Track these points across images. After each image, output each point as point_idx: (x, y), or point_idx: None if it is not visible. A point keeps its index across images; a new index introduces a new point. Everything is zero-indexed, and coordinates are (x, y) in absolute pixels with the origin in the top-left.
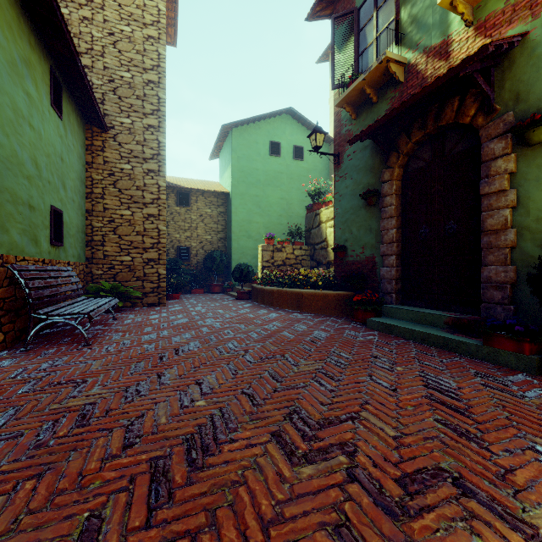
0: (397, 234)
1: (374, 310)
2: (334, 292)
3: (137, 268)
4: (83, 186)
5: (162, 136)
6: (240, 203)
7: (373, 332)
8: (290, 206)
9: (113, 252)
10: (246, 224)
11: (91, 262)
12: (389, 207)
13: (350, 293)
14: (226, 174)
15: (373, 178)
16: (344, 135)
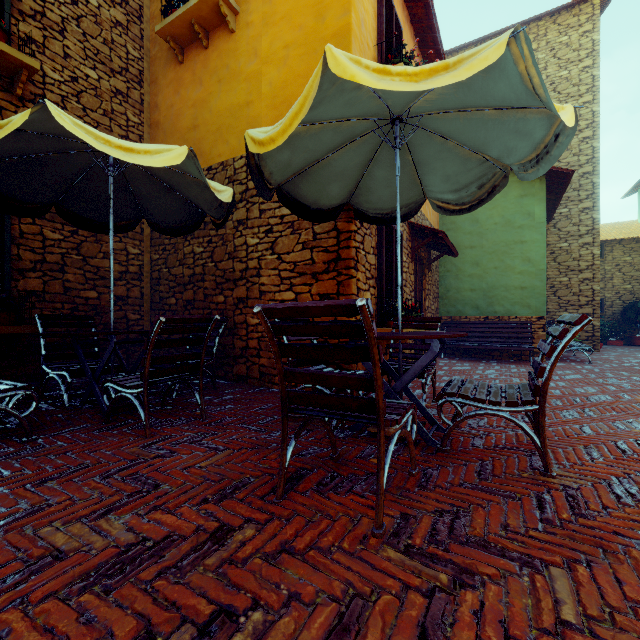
0: None
1: None
2: None
3: None
4: None
5: (595, 214)
6: None
7: None
8: None
9: (553, 309)
10: None
11: None
12: None
13: None
14: None
15: None
16: None
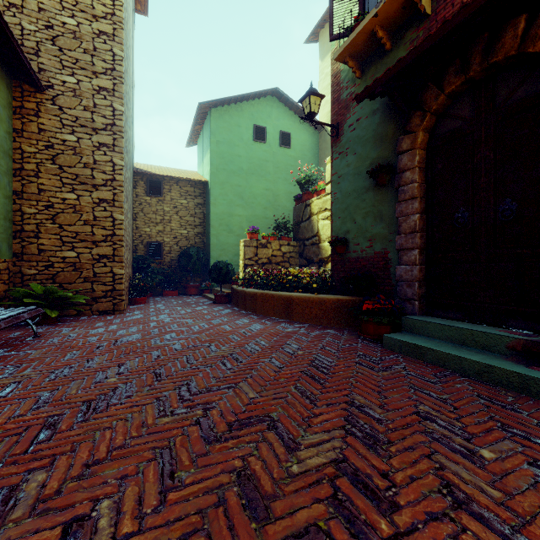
0: (421, 220)
1: (390, 322)
2: (334, 297)
3: (85, 267)
4: (7, 159)
5: (117, 102)
6: (219, 193)
7: (395, 356)
8: (276, 198)
9: (51, 246)
10: (227, 218)
11: (21, 258)
12: (410, 185)
13: (354, 298)
14: (204, 162)
15: (384, 149)
16: (344, 100)
